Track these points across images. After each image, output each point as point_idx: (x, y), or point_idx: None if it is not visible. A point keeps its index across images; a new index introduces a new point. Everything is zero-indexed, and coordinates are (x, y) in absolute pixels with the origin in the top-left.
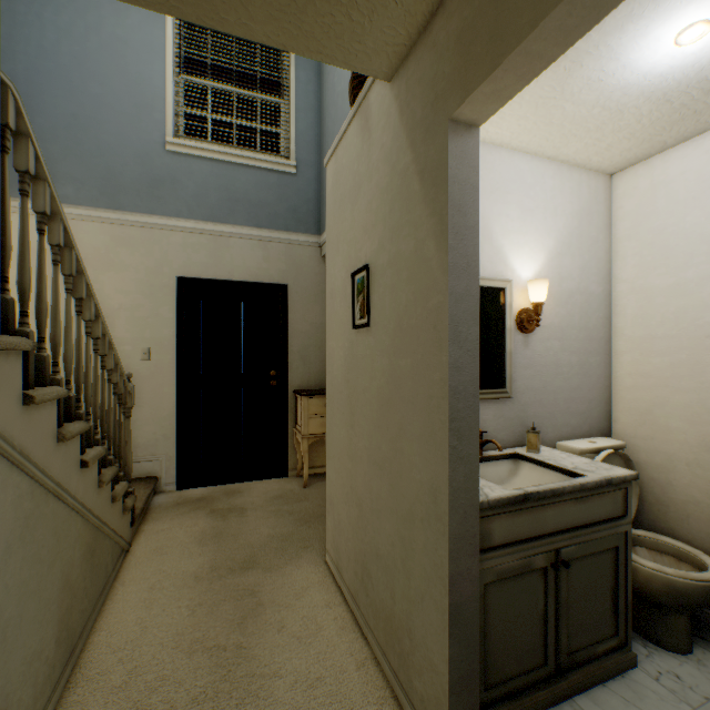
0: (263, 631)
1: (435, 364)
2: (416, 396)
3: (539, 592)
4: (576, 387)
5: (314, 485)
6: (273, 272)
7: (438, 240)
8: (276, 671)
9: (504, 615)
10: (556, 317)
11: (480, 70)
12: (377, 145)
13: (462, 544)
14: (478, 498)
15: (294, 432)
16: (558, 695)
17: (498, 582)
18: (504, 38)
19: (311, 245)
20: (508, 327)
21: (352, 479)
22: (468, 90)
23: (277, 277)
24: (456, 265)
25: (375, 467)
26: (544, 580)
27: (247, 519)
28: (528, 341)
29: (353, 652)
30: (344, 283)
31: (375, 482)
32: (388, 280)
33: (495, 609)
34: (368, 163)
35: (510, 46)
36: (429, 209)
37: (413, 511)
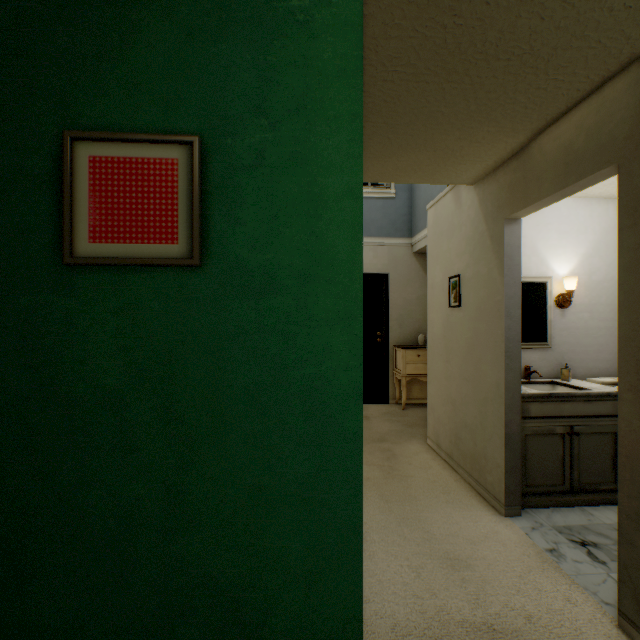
0: (400, 463)
1: (498, 327)
2: (488, 342)
3: (559, 447)
4: (603, 343)
5: (409, 409)
6: (379, 266)
7: (499, 271)
8: (412, 476)
9: (537, 453)
10: (586, 298)
11: (518, 205)
12: (465, 214)
13: (511, 407)
14: (520, 388)
15: (393, 373)
16: (571, 502)
17: (533, 436)
18: (527, 197)
19: (405, 245)
20: (549, 305)
21: (447, 391)
22: (513, 211)
23: (382, 269)
24: (508, 283)
25: (464, 381)
26: (562, 441)
27: (372, 421)
28: (564, 313)
29: (451, 476)
30: (442, 281)
31: (464, 388)
32: (472, 284)
33: (531, 449)
34: (459, 221)
35: (530, 202)
36: (495, 255)
37: (486, 397)
